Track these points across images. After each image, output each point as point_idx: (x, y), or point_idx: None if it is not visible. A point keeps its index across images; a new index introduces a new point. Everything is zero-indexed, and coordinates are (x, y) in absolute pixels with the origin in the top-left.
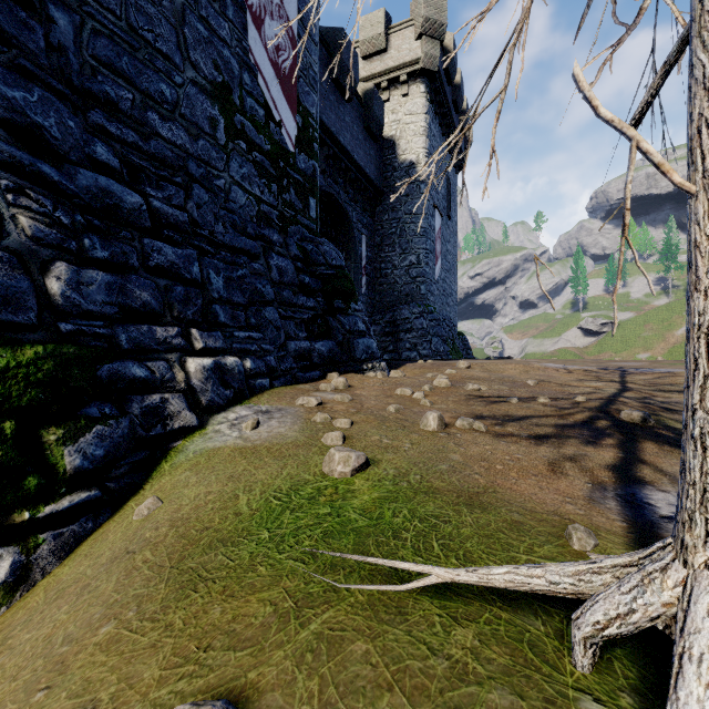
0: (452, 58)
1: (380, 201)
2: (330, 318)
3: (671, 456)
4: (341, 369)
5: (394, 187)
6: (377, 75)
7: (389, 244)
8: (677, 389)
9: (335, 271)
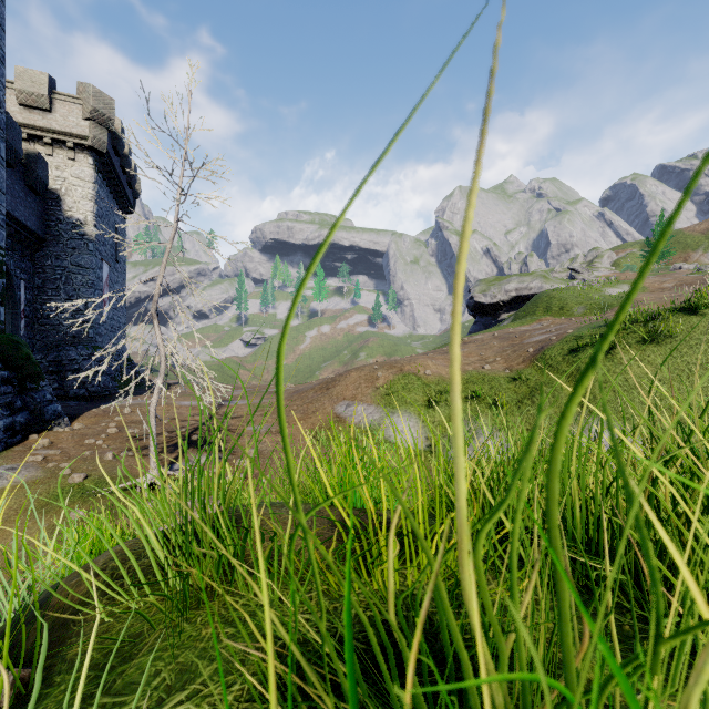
0: (120, 140)
1: (42, 246)
2: (24, 395)
3: (194, 452)
4: (35, 429)
5: (60, 238)
6: (38, 128)
7: (53, 288)
8: (231, 416)
9: (27, 362)
